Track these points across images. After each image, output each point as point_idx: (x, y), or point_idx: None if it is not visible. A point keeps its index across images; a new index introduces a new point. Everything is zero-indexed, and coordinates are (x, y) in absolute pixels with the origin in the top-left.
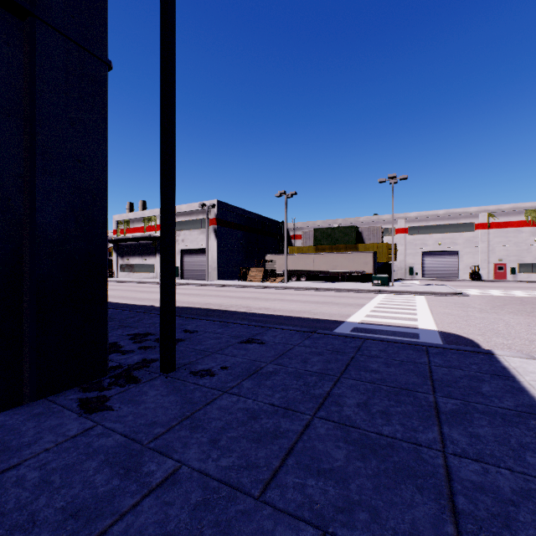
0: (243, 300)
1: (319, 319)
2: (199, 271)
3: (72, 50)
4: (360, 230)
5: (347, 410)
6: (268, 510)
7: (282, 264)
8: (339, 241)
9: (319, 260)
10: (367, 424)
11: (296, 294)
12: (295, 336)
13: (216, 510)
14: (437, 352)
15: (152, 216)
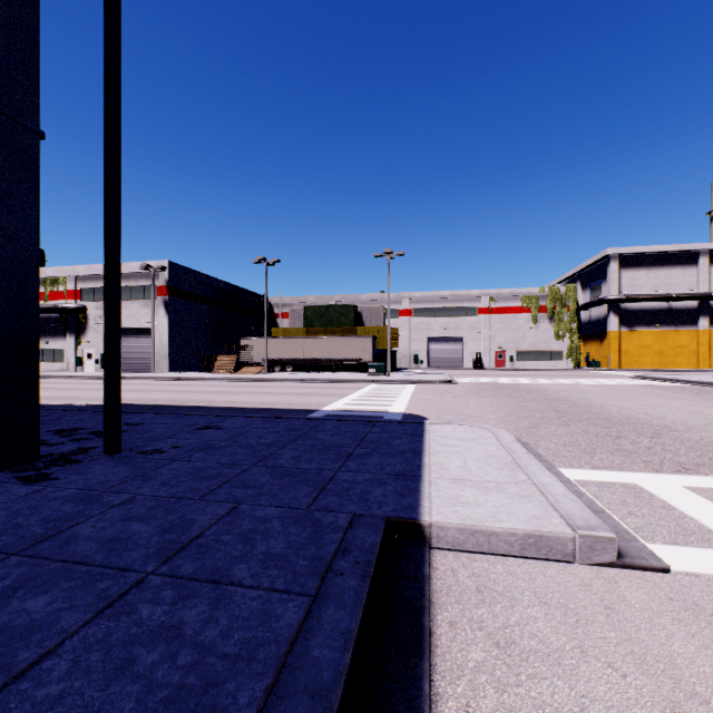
0: (205, 394)
1: (293, 409)
2: (141, 360)
3: (1, 122)
4: (360, 310)
5: (282, 461)
6: (204, 502)
7: (263, 350)
8: (335, 323)
9: (310, 345)
10: (293, 465)
11: (276, 386)
12: (257, 421)
13: (166, 506)
14: (382, 424)
15: (59, 277)
